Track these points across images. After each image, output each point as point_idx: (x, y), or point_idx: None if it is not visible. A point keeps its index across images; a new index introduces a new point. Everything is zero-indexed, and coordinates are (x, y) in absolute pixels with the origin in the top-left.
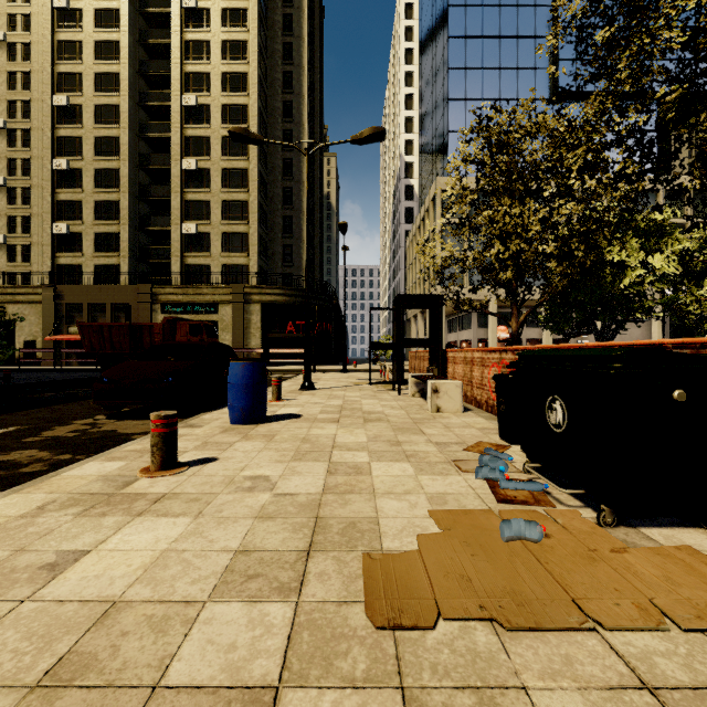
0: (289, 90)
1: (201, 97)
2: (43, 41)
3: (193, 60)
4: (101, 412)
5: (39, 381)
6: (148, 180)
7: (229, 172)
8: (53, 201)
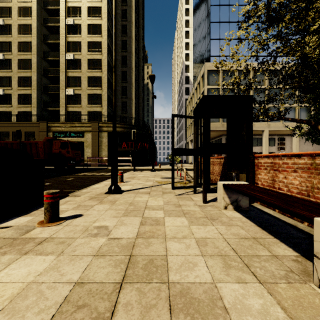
0: (125, 19)
1: (76, 20)
2: None
3: (72, 0)
4: None
5: None
6: (49, 67)
7: (91, 61)
8: None
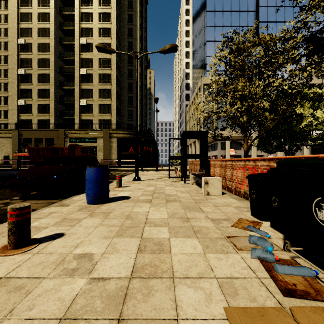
0: (131, 36)
1: (89, 40)
2: (13, 12)
3: (85, 22)
4: (18, 195)
5: (2, 176)
6: (64, 79)
7: (102, 75)
8: (18, 89)
